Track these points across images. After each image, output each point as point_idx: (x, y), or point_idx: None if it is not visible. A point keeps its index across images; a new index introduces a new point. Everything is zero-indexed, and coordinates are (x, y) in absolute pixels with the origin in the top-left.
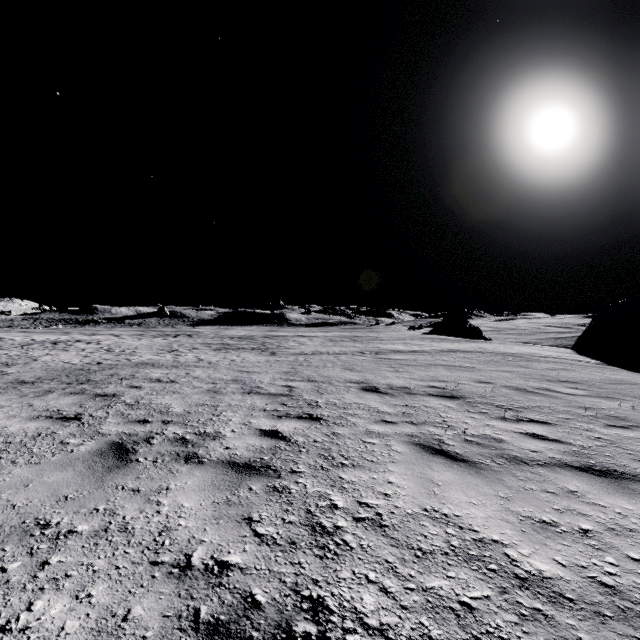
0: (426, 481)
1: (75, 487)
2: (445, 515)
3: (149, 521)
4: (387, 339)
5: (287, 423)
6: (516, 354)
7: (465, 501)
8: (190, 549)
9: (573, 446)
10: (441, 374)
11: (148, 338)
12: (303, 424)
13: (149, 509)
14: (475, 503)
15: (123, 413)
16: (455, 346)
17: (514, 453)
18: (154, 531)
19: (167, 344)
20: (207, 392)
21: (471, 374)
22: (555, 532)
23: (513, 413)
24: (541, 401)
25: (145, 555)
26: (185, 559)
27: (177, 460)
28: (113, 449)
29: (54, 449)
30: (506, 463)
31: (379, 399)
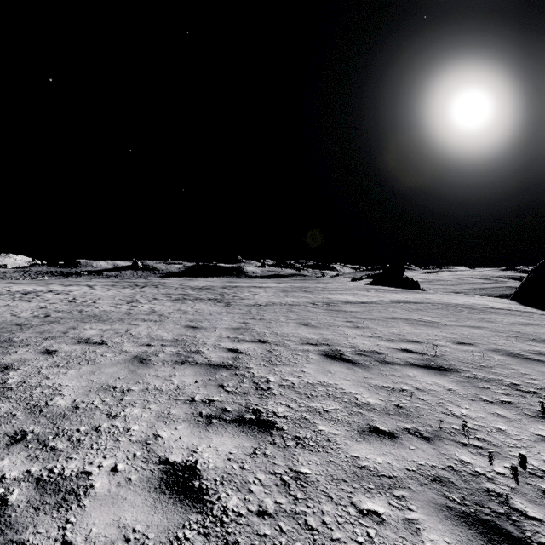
0: None
1: None
2: None
3: None
4: (335, 290)
5: (217, 439)
6: (465, 305)
7: None
8: None
9: None
10: (407, 331)
11: (117, 289)
12: (243, 442)
13: None
14: None
15: None
16: (401, 297)
17: None
18: None
19: (131, 294)
20: (130, 361)
21: (440, 331)
22: None
23: None
24: None
25: None
26: None
27: None
28: None
29: None
30: None
31: (350, 374)
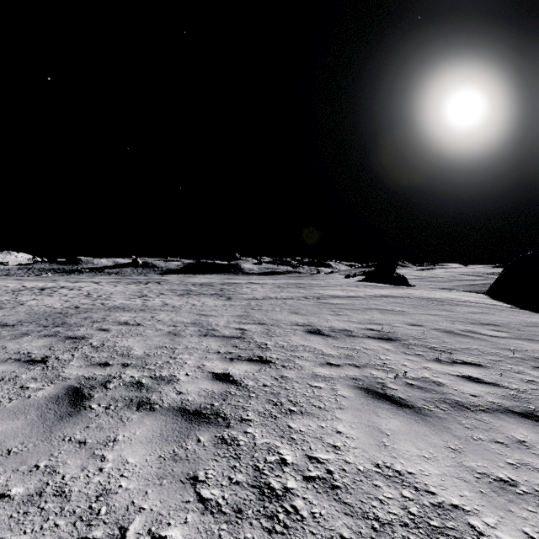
0: (374, 430)
1: (21, 439)
2: (398, 472)
3: (89, 482)
4: (327, 286)
5: (238, 366)
6: (439, 299)
7: (416, 454)
8: (127, 520)
9: (509, 390)
10: (376, 317)
11: (123, 285)
12: (253, 367)
13: (91, 466)
14: (427, 457)
15: (87, 356)
16: (386, 292)
17: (455, 397)
18: (92, 495)
19: (138, 290)
20: (167, 334)
21: (403, 317)
22: (516, 494)
23: (446, 355)
24: (469, 343)
25: (76, 529)
26: (119, 534)
27: (129, 407)
28: (69, 394)
29: (12, 394)
30: (449, 409)
31: (323, 341)
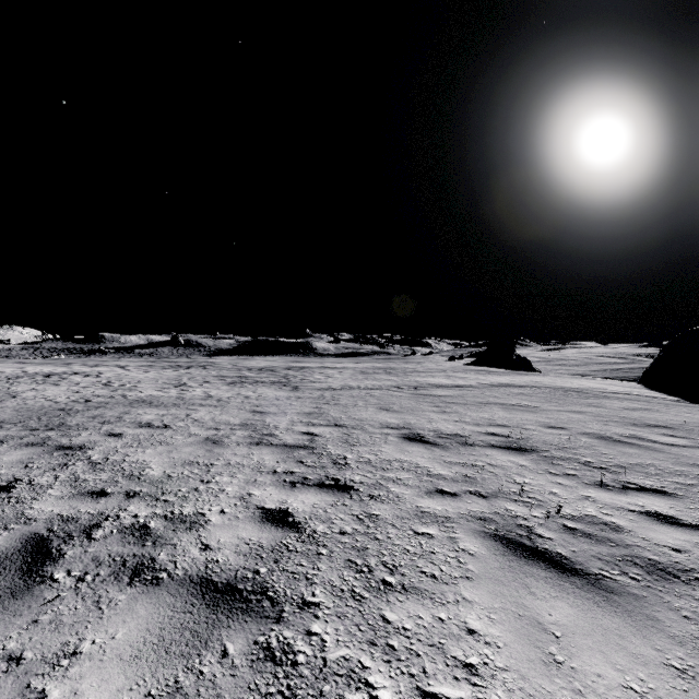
0: (531, 626)
1: None
2: None
3: None
4: (426, 371)
5: (303, 496)
6: (578, 389)
7: (617, 684)
8: None
9: None
10: (498, 416)
11: (156, 370)
12: (325, 498)
13: None
14: (638, 690)
15: (77, 478)
16: (505, 379)
17: (648, 554)
18: None
19: (176, 377)
20: (204, 442)
21: (535, 416)
22: None
23: (611, 475)
24: (639, 456)
25: None
26: None
27: (118, 576)
28: (26, 551)
29: None
30: (645, 577)
31: (427, 453)
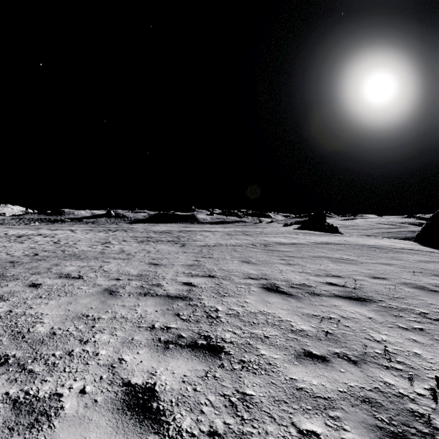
0: None
1: None
2: None
3: None
4: (270, 233)
5: (173, 363)
6: (377, 246)
7: None
8: None
9: None
10: (330, 267)
11: (94, 232)
12: (196, 366)
13: None
14: None
15: None
16: (324, 239)
17: None
18: None
19: (105, 237)
20: (102, 293)
21: (358, 268)
22: None
23: None
24: None
25: None
26: None
27: None
28: None
29: None
30: None
31: (285, 304)
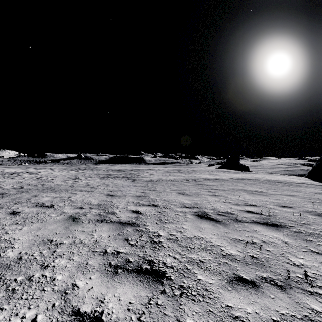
0: None
1: None
2: None
3: None
4: (198, 171)
5: (120, 289)
6: (280, 181)
7: None
8: None
9: None
10: (247, 198)
11: (68, 170)
12: (140, 292)
13: None
14: None
15: None
16: (239, 175)
17: None
18: None
19: (76, 174)
20: (67, 220)
21: (269, 198)
22: None
23: None
24: None
25: None
26: None
27: None
28: None
29: None
30: None
31: (215, 230)
